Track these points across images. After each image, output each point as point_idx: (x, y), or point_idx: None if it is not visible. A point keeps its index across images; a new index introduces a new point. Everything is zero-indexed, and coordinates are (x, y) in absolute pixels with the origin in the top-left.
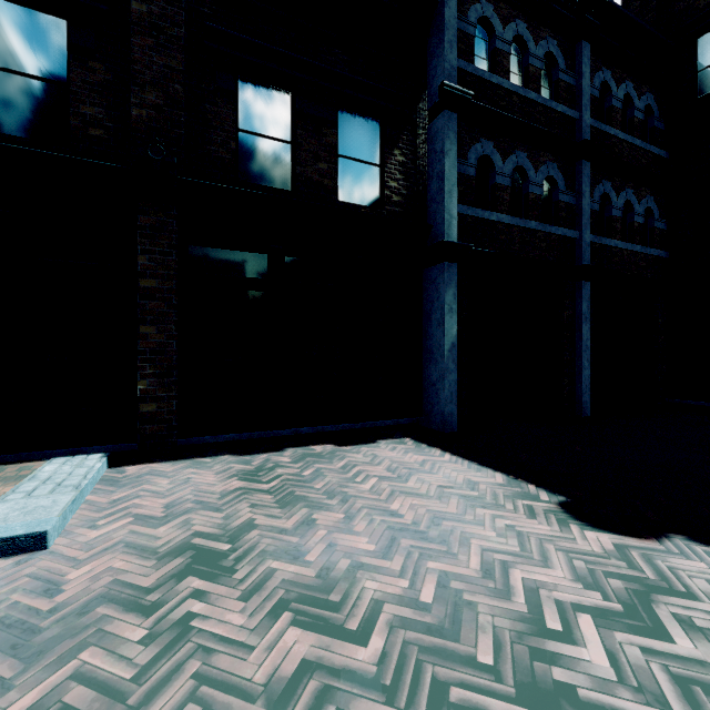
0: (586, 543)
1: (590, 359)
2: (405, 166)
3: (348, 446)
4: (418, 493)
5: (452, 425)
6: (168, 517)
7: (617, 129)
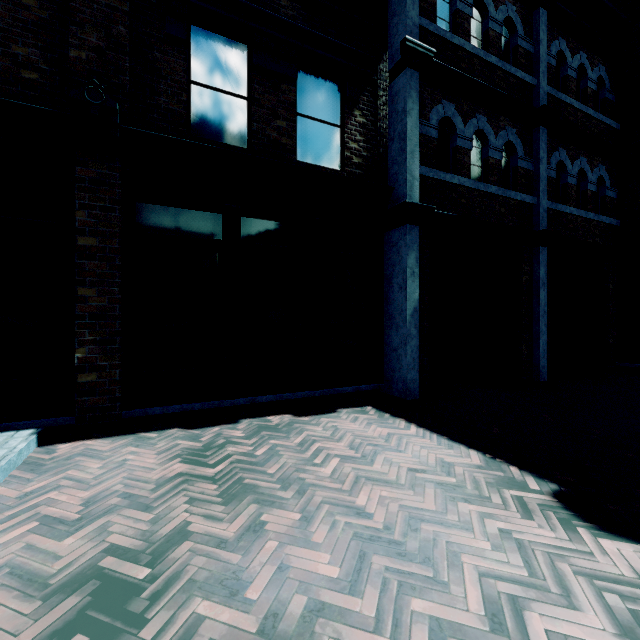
0: (608, 559)
1: (547, 324)
2: (365, 128)
3: (307, 416)
4: (387, 479)
5: (414, 392)
6: (82, 520)
7: (572, 98)
